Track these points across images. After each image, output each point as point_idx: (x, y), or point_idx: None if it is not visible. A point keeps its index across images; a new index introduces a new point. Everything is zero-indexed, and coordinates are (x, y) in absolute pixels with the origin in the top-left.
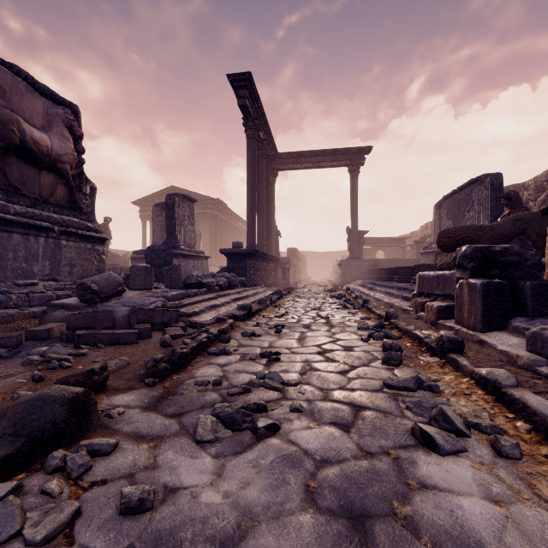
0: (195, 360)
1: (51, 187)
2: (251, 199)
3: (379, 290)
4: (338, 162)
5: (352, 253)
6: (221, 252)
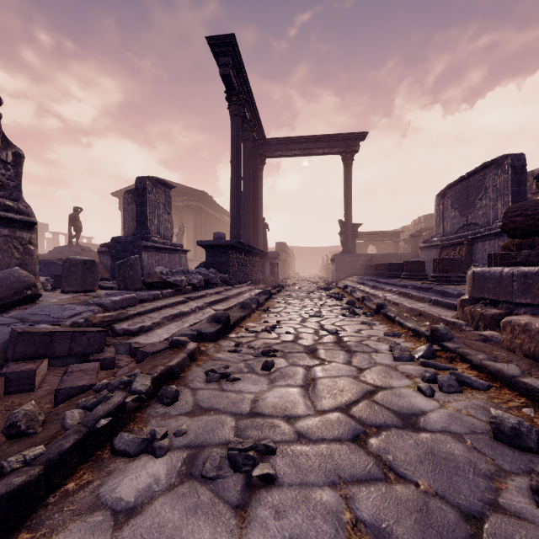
0: (61, 491)
1: None
2: (235, 185)
3: (389, 290)
4: (331, 149)
5: (345, 248)
6: (198, 243)
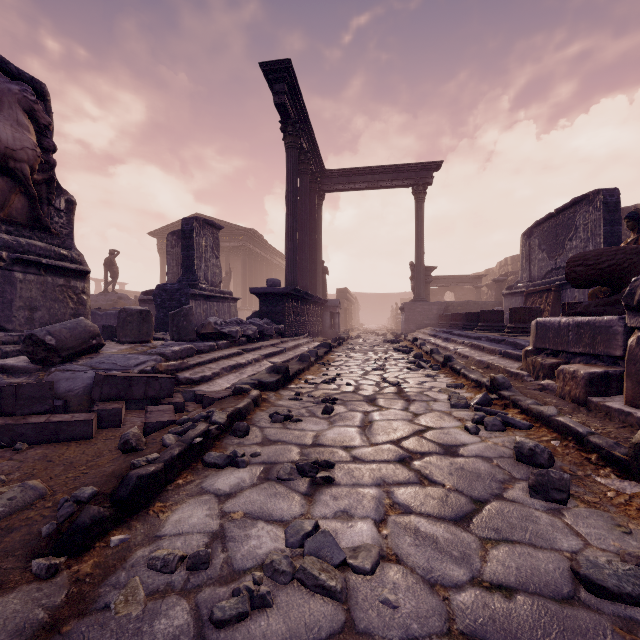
0: (175, 484)
1: (2, 197)
2: (291, 225)
3: (461, 342)
4: (400, 181)
5: (417, 295)
6: (251, 291)
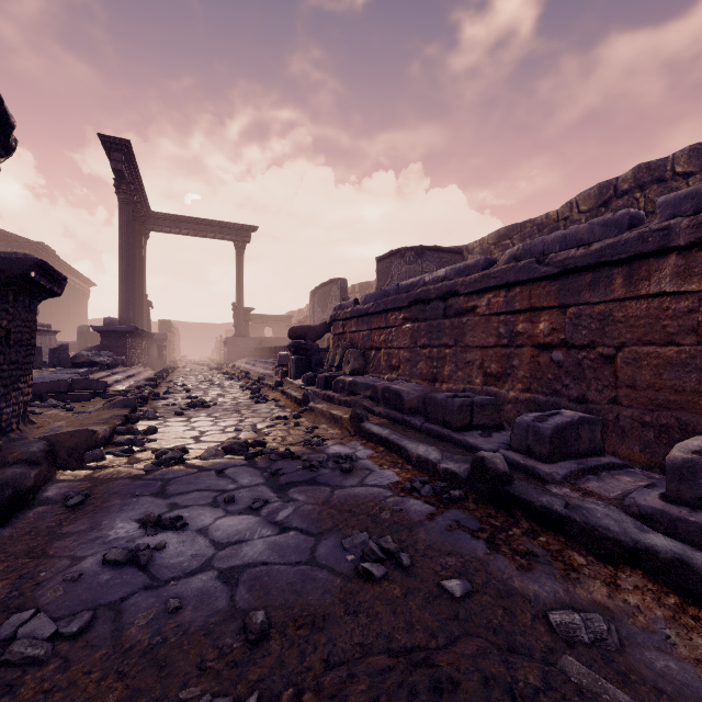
0: (150, 402)
1: None
2: (125, 271)
3: (260, 366)
4: (224, 235)
5: (238, 331)
6: (95, 329)
